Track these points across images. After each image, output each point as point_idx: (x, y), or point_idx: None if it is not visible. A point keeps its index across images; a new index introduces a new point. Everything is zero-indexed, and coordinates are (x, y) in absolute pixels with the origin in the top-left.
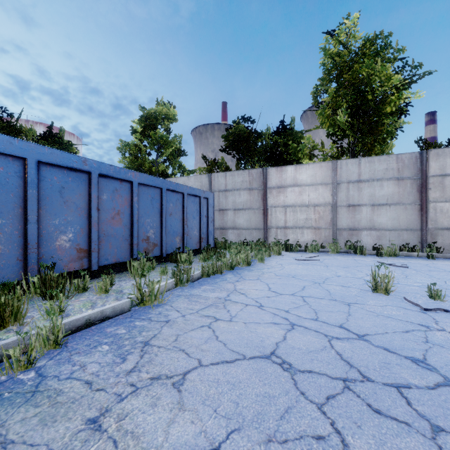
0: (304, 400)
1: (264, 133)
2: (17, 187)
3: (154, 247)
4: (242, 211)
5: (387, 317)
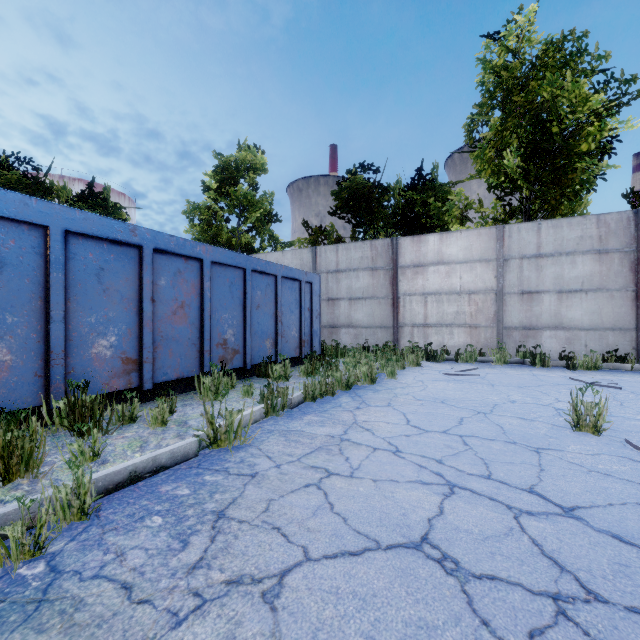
0: (490, 638)
1: (393, 187)
2: (35, 269)
3: (234, 355)
4: (362, 301)
5: (606, 475)
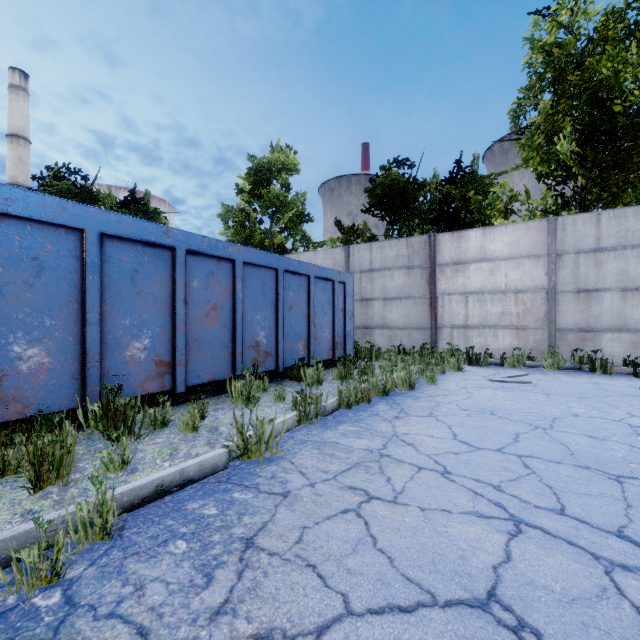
0: None
1: (429, 182)
2: (72, 272)
3: (266, 358)
4: (397, 301)
5: None
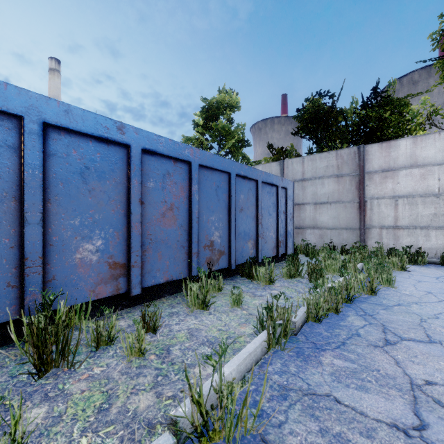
0: None
1: (345, 109)
2: (7, 164)
3: (220, 256)
4: (327, 205)
5: None
